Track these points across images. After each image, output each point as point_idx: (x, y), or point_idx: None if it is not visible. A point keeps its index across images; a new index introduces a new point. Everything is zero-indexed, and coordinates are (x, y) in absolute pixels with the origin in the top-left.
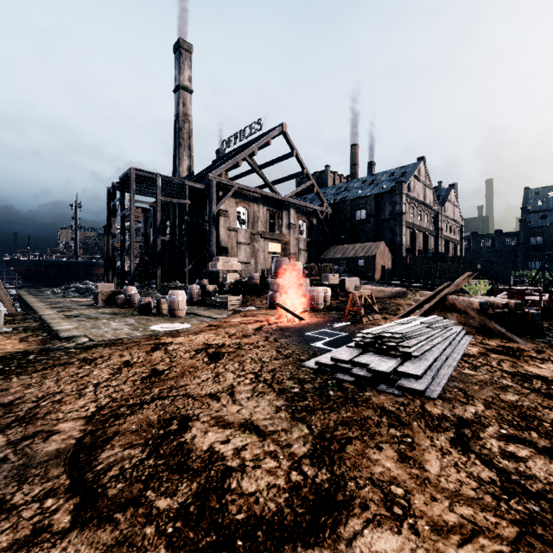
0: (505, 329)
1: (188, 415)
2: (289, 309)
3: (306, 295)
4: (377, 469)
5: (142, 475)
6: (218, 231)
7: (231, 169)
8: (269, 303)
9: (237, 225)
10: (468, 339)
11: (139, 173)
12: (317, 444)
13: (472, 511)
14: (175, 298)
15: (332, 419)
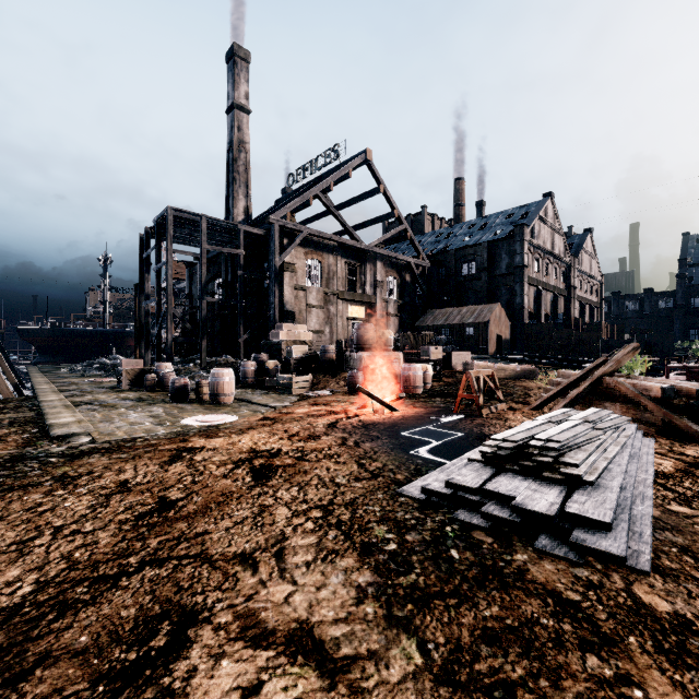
0: None
1: (194, 607)
2: (375, 396)
3: (398, 374)
4: None
5: None
6: (282, 290)
7: (298, 210)
8: (348, 386)
9: (306, 283)
10: (650, 444)
11: (179, 214)
12: None
13: None
14: (220, 379)
15: (465, 624)
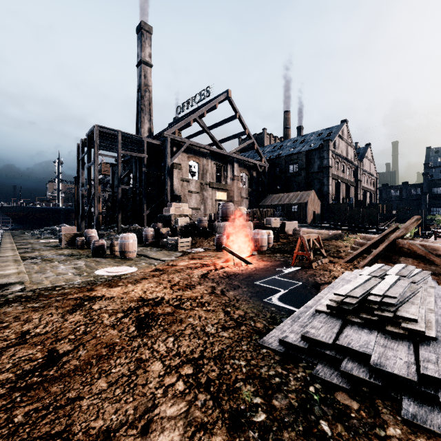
0: None
1: None
2: (235, 253)
3: (250, 237)
4: None
5: None
6: (172, 181)
7: (183, 129)
8: (216, 245)
9: (188, 177)
10: None
11: (102, 130)
12: None
13: None
14: (126, 241)
15: None
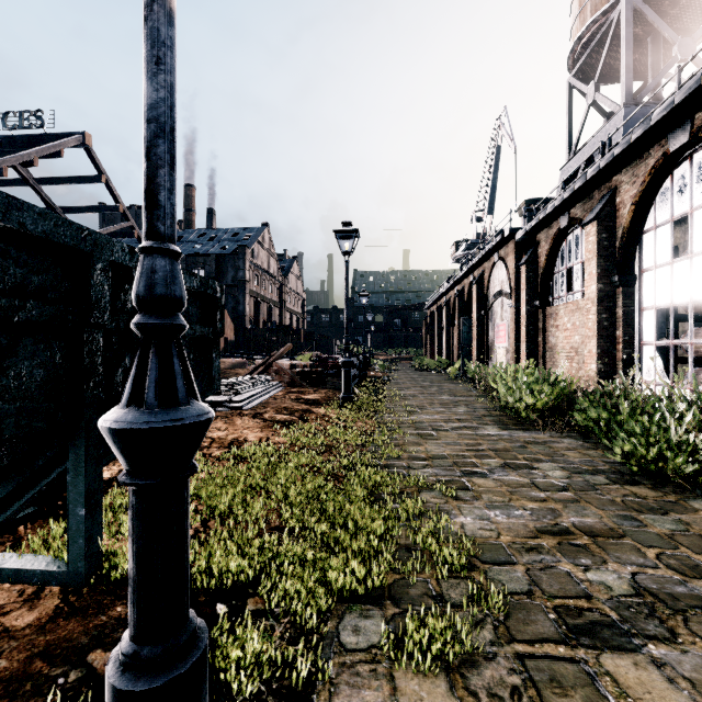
0: (303, 381)
1: None
2: None
3: None
4: (215, 426)
5: None
6: None
7: None
8: None
9: None
10: (281, 389)
11: None
12: None
13: (250, 426)
14: None
15: None
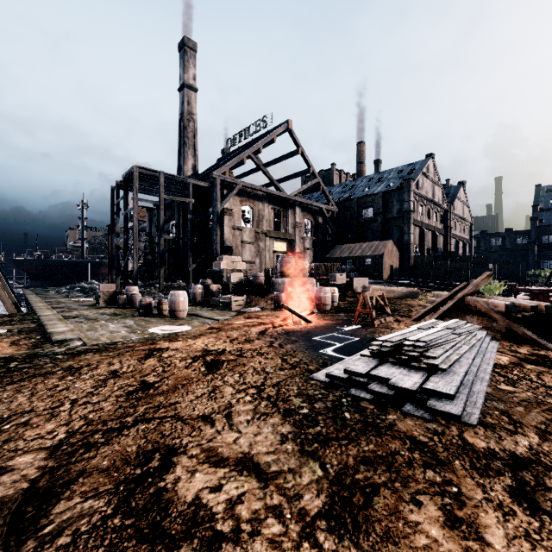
0: (535, 335)
1: (174, 445)
2: (295, 311)
3: (312, 295)
4: (419, 540)
5: (100, 545)
6: (222, 230)
7: (235, 167)
8: (274, 304)
9: (241, 224)
10: (495, 345)
11: (142, 171)
12: (335, 495)
13: None
14: (176, 299)
15: (351, 454)
